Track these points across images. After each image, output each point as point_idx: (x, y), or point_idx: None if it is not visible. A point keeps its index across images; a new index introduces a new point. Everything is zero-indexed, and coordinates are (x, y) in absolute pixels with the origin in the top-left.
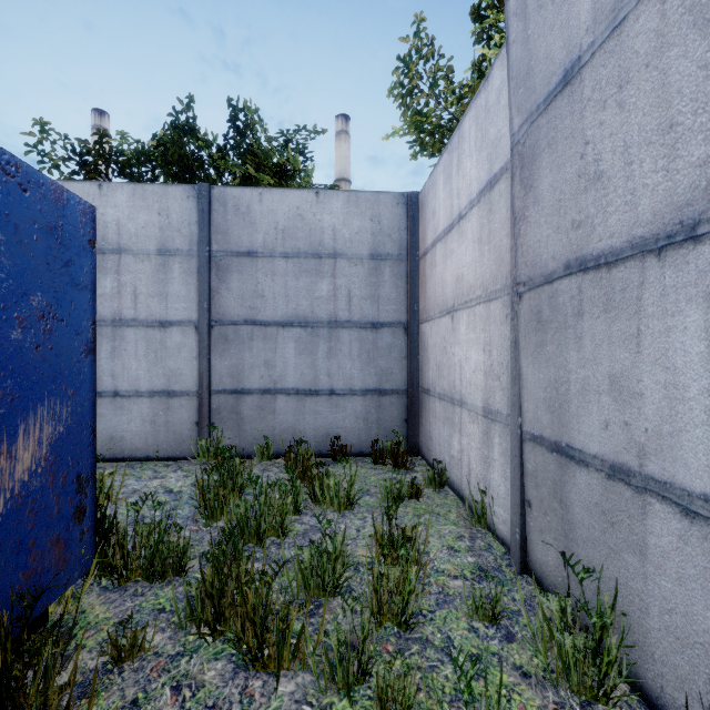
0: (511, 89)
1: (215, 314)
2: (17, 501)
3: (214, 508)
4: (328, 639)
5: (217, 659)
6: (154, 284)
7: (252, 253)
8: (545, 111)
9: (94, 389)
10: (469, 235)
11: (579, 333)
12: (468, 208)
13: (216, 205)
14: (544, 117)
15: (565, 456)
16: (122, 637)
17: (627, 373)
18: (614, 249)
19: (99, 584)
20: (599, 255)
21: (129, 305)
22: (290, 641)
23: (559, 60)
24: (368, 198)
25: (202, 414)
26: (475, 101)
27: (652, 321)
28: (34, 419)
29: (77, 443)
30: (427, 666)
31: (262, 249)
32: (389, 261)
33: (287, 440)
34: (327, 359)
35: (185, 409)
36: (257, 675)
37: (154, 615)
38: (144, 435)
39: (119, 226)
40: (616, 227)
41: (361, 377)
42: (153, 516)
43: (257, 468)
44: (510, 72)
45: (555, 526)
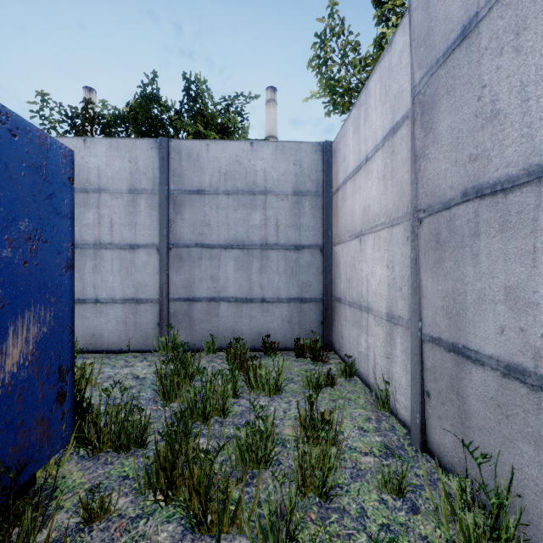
0: (413, 48)
1: (172, 239)
2: (7, 389)
3: (170, 392)
4: (261, 510)
5: (169, 522)
6: (126, 216)
7: (201, 191)
8: (444, 63)
9: (73, 298)
10: (375, 173)
11: (476, 251)
12: (374, 151)
13: (173, 154)
14: (443, 68)
15: (461, 356)
16: (92, 502)
17: (523, 285)
18: (510, 176)
19: (77, 453)
20: (495, 183)
21: (106, 232)
22: (229, 510)
23: (458, 18)
24: (292, 146)
25: (162, 317)
26: (380, 64)
27: None
28: (22, 322)
29: (58, 341)
30: (345, 533)
31: (208, 188)
32: (309, 196)
33: (228, 338)
34: (260, 274)
35: (149, 313)
36: (202, 537)
37: (120, 481)
38: (118, 333)
39: (99, 171)
40: (512, 158)
41: (286, 288)
42: (123, 397)
43: (205, 360)
44: (412, 34)
45: (452, 414)
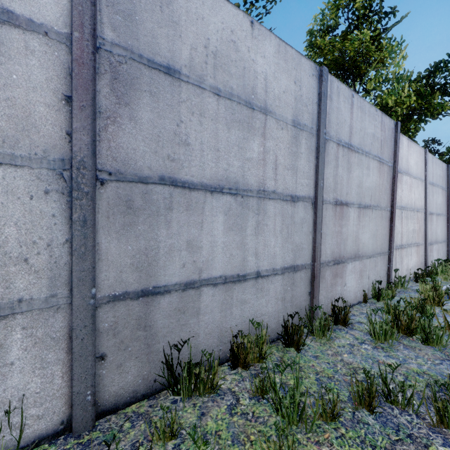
0: None
1: None
2: None
3: None
4: None
5: None
6: None
7: None
8: (149, 68)
9: None
10: None
11: (170, 219)
12: None
13: None
14: (148, 70)
15: (152, 295)
16: None
17: (196, 239)
18: (194, 182)
19: None
20: (186, 182)
21: None
22: None
23: (165, 54)
24: None
25: None
26: None
27: (208, 217)
28: None
29: None
30: None
31: None
32: None
33: None
34: None
35: None
36: None
37: None
38: None
39: None
40: (195, 174)
41: None
42: None
43: None
44: None
45: (138, 348)
